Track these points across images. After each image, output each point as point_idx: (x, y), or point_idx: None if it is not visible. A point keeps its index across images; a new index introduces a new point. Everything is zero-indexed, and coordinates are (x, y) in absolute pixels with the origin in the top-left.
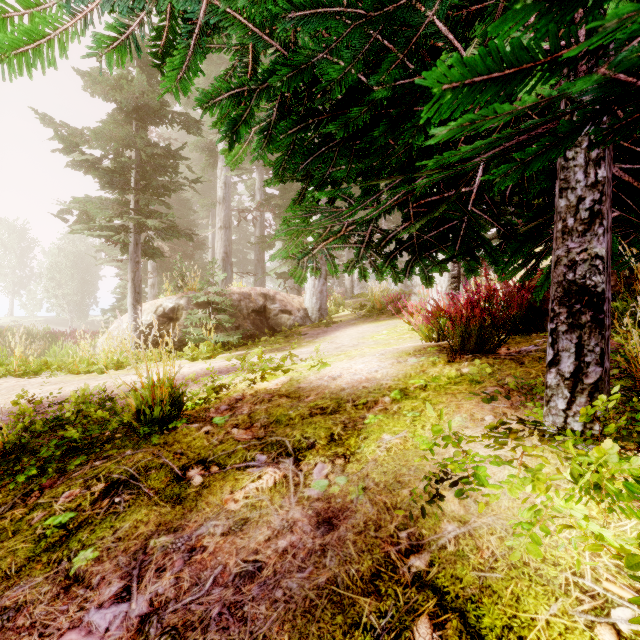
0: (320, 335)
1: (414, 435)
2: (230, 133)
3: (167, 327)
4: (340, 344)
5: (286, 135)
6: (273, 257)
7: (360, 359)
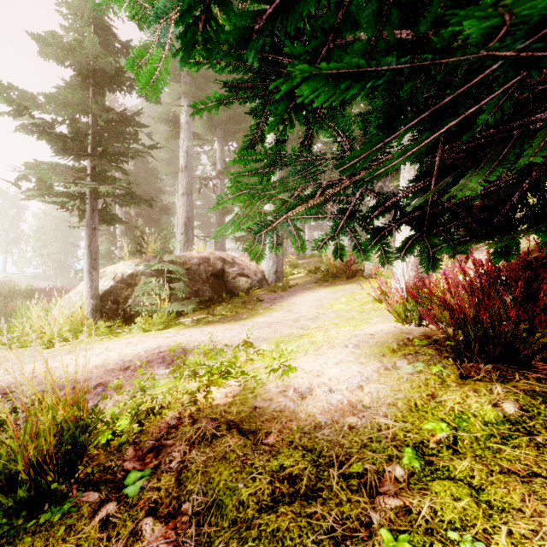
0: (277, 300)
1: None
2: None
3: (125, 293)
4: (298, 314)
5: None
6: (218, 233)
7: (330, 354)
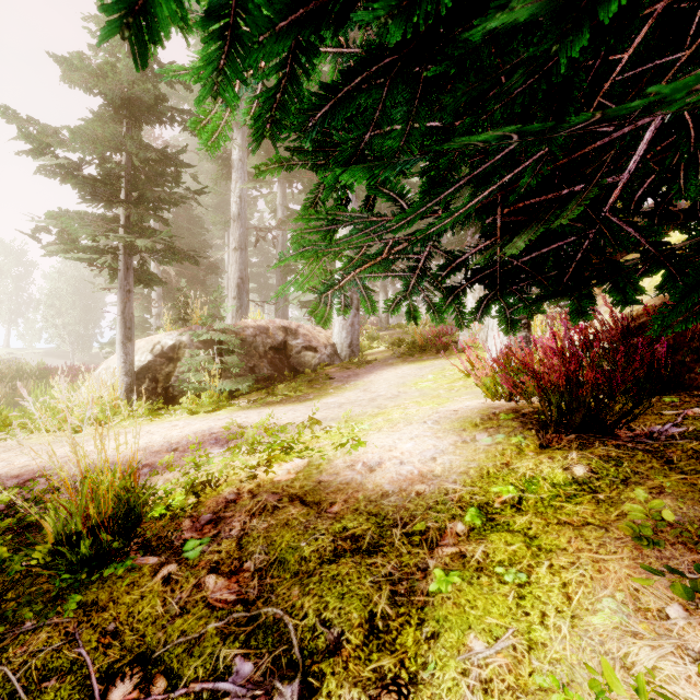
0: (351, 379)
1: (530, 644)
2: (129, 13)
3: (166, 369)
4: (376, 394)
5: (272, 33)
6: (280, 292)
7: (406, 430)
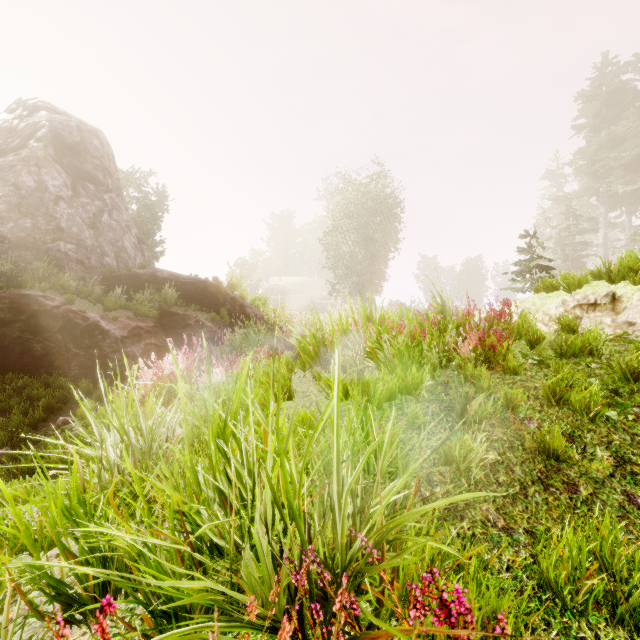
0: None
1: None
2: None
3: None
4: None
5: None
6: None
7: None
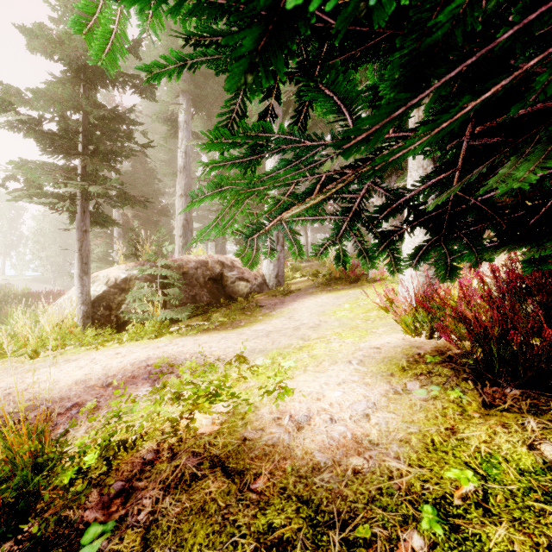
0: (277, 306)
1: None
2: None
3: (118, 298)
4: (299, 322)
5: None
6: (198, 238)
7: (332, 372)
